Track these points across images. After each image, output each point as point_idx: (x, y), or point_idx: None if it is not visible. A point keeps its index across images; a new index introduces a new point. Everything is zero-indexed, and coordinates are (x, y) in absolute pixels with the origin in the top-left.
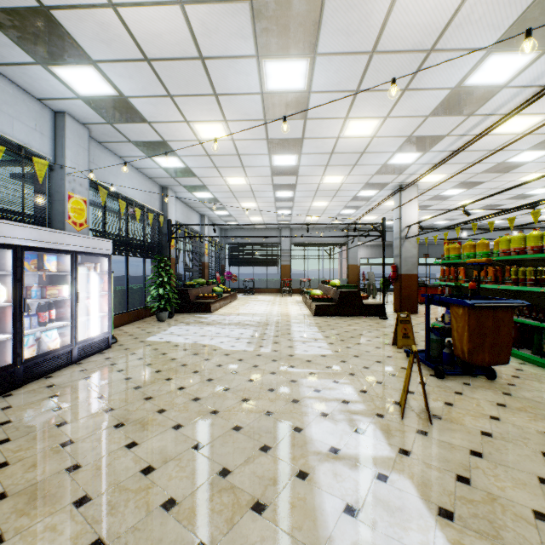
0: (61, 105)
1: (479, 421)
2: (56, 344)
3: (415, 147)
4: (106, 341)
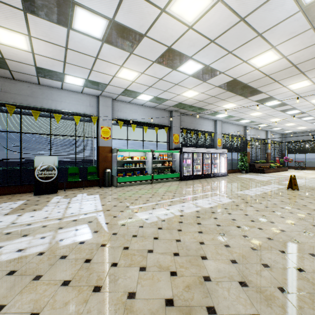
0: (216, 119)
1: (309, 192)
2: (216, 172)
3: None
4: (225, 174)
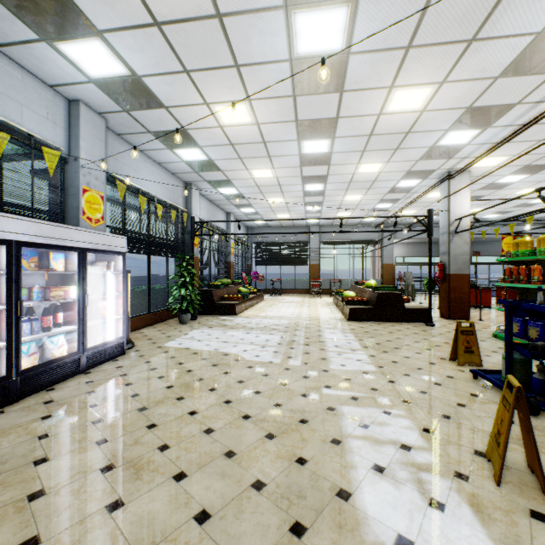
0: (74, 91)
1: None
2: (62, 351)
3: (473, 122)
4: (121, 346)
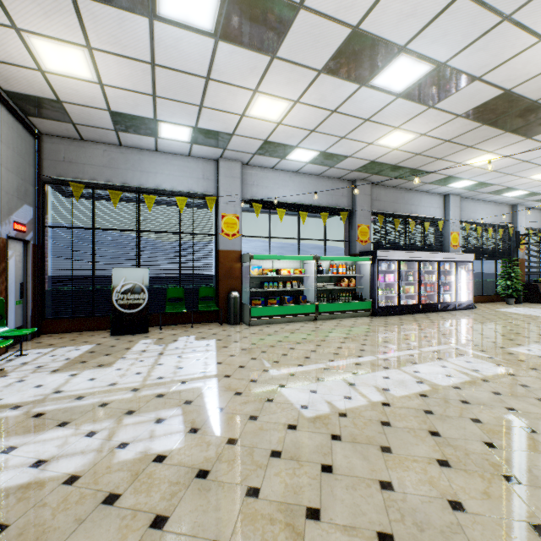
0: (448, 192)
1: None
2: (449, 300)
3: None
4: (470, 305)
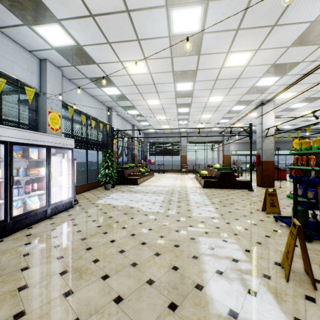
0: (43, 54)
1: None
2: (36, 205)
3: (275, 72)
4: (70, 203)
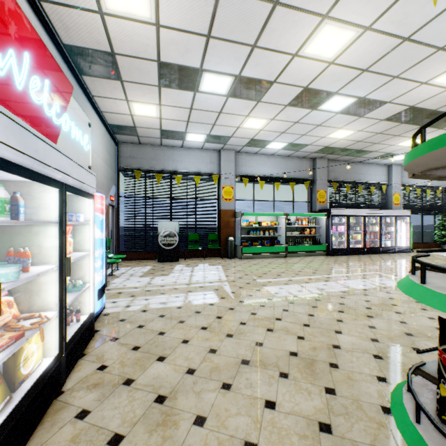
0: (390, 163)
1: None
2: (389, 245)
3: None
4: (408, 249)
